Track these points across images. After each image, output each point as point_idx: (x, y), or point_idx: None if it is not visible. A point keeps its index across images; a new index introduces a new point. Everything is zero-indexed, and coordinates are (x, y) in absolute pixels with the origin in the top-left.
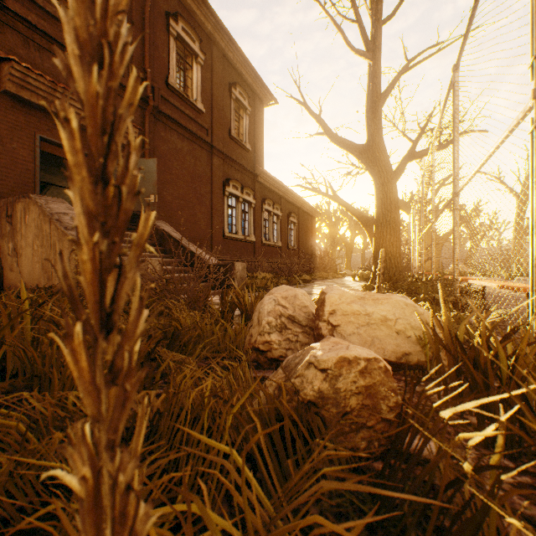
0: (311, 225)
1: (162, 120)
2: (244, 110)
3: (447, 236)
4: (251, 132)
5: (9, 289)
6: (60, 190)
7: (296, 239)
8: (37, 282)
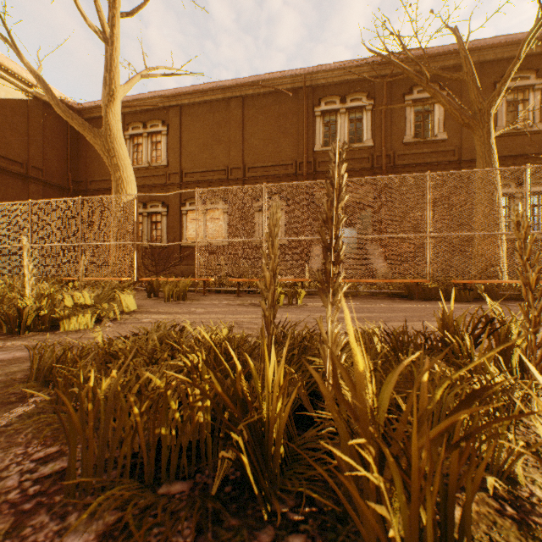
0: None
1: (399, 170)
2: (531, 88)
3: None
4: None
5: None
6: None
7: None
8: None
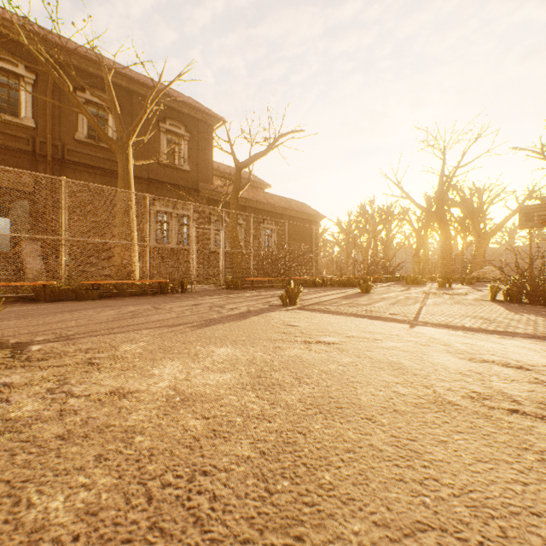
0: (310, 229)
1: (70, 166)
2: (183, 137)
3: (494, 233)
4: (194, 154)
5: None
6: None
7: (277, 245)
8: None
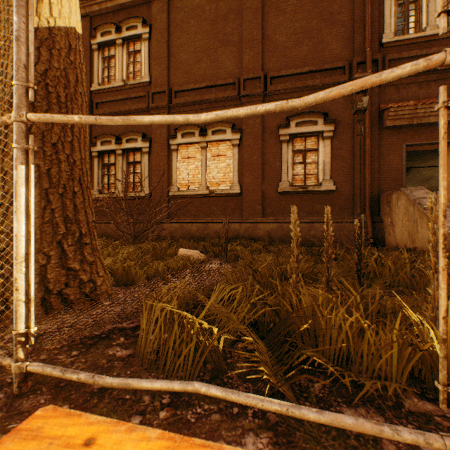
0: None
1: None
2: None
3: None
4: None
5: (387, 245)
6: (418, 170)
7: None
8: (404, 243)
